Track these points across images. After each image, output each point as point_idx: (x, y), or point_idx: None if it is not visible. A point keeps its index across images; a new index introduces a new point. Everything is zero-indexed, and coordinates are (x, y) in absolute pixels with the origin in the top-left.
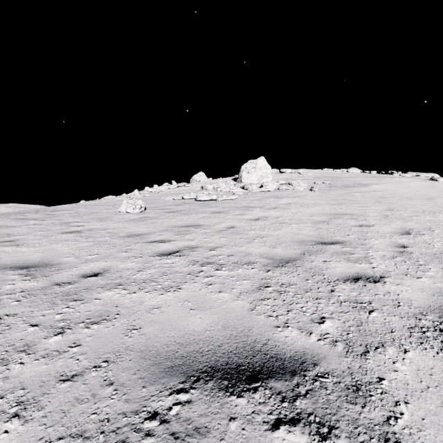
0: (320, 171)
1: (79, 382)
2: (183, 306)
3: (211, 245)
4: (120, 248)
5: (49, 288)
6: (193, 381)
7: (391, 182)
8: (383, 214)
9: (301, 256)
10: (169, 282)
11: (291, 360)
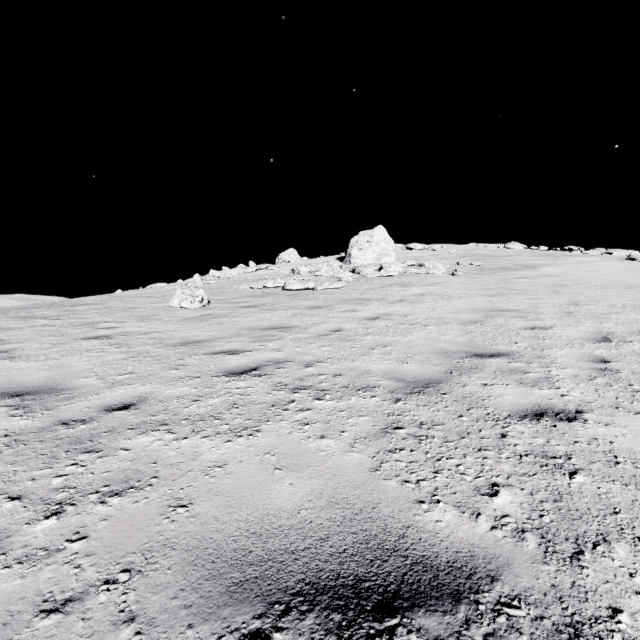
0: (465, 247)
1: (75, 615)
2: (262, 462)
3: (307, 358)
4: (167, 363)
5: (50, 431)
6: (278, 613)
7: (570, 263)
8: (565, 311)
9: (447, 376)
10: (242, 419)
11: (450, 569)
